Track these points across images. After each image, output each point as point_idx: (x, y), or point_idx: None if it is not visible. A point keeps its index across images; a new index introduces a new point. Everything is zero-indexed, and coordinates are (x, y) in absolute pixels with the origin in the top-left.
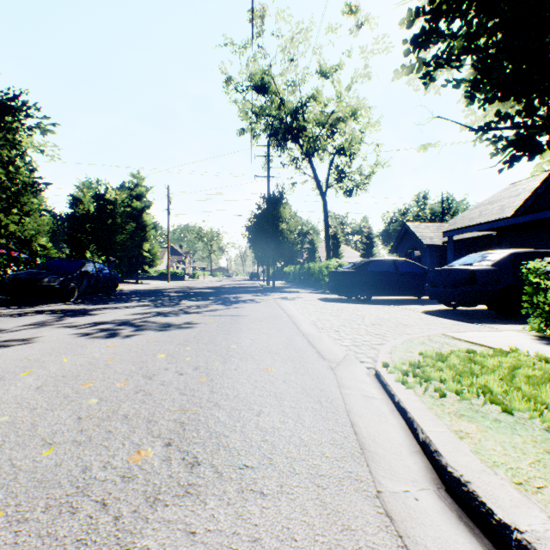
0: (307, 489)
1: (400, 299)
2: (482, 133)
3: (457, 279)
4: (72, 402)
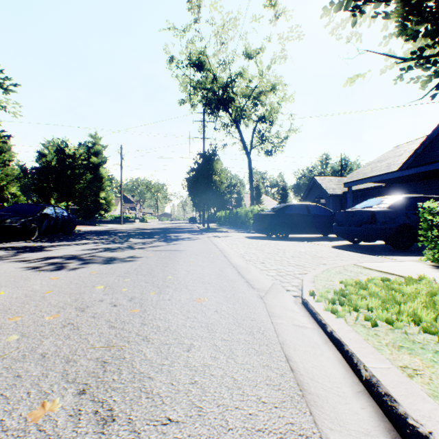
0: None
1: (311, 237)
2: (416, 59)
3: (360, 219)
4: None
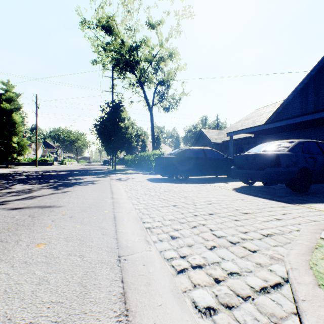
0: None
1: (205, 178)
2: None
3: (263, 162)
4: None
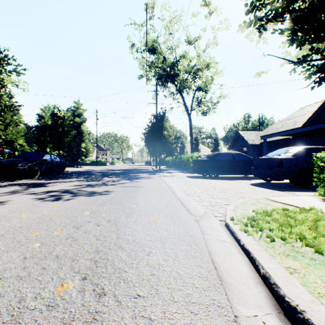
0: (183, 315)
1: (235, 176)
2: (300, 63)
3: (271, 164)
4: (22, 246)
